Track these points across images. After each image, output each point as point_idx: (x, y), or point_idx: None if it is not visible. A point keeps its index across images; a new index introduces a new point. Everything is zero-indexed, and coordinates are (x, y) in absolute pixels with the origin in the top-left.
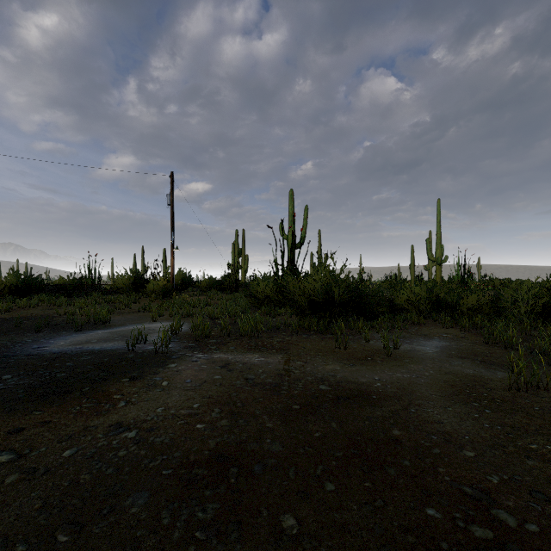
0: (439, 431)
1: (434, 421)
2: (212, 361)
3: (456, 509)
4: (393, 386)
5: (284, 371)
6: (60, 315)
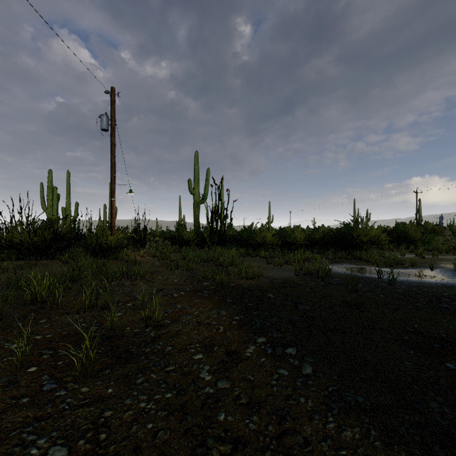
0: None
1: None
2: None
3: None
4: None
5: None
6: (228, 284)
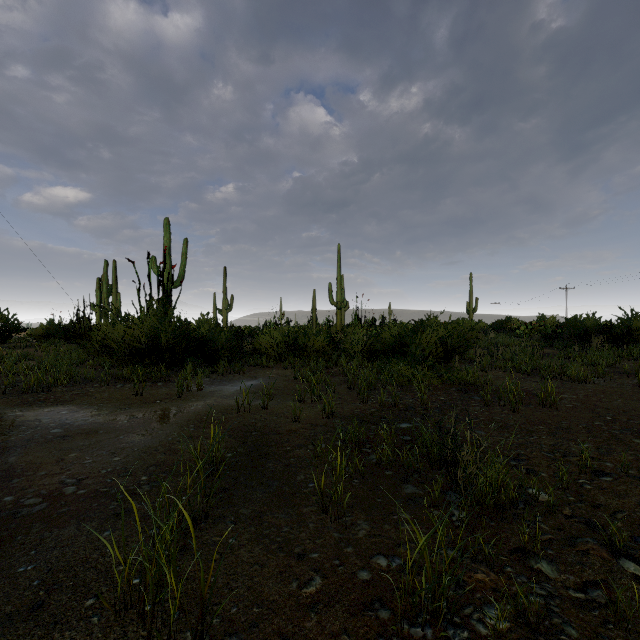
0: (118, 448)
1: (127, 442)
2: None
3: (36, 493)
4: (138, 422)
5: (30, 422)
6: None
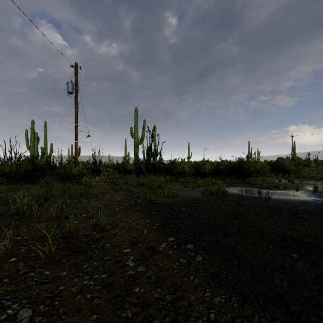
0: None
1: None
2: (319, 189)
3: None
4: None
5: None
6: (154, 201)
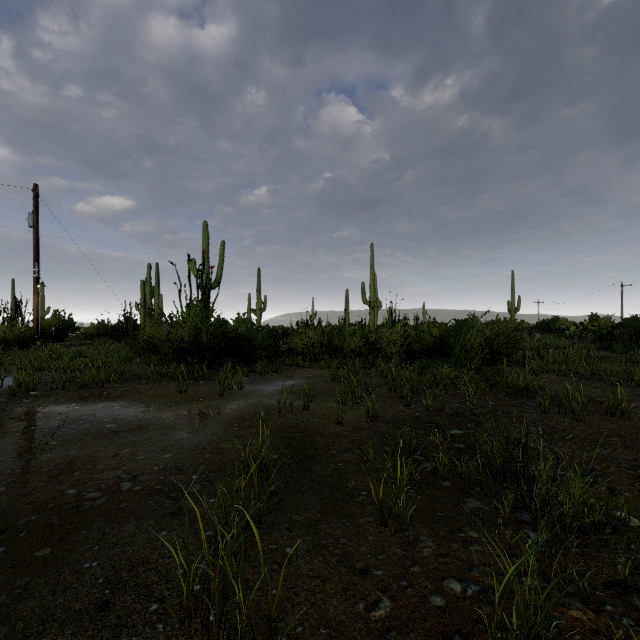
0: (168, 445)
1: (176, 439)
2: (7, 413)
3: (95, 487)
4: (184, 419)
5: (87, 416)
6: None
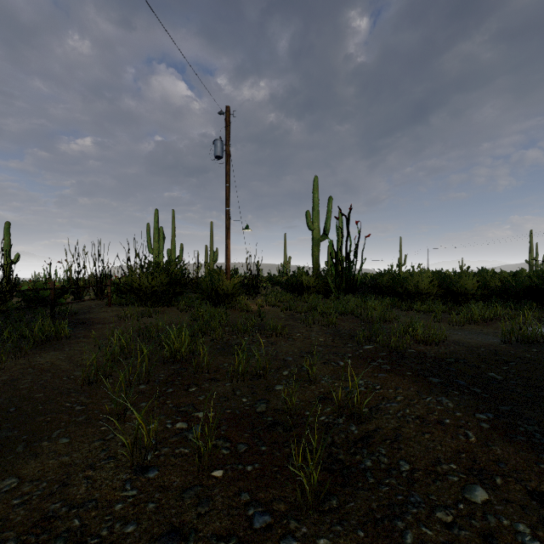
0: None
1: None
2: None
3: None
4: None
5: None
6: (406, 350)
